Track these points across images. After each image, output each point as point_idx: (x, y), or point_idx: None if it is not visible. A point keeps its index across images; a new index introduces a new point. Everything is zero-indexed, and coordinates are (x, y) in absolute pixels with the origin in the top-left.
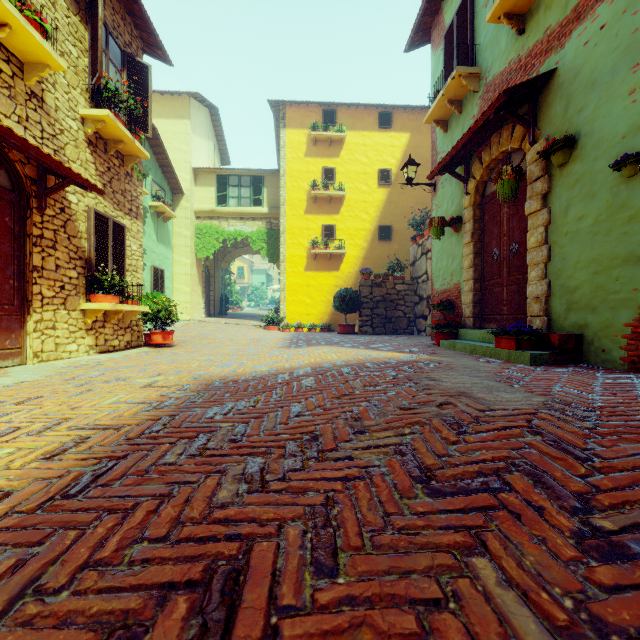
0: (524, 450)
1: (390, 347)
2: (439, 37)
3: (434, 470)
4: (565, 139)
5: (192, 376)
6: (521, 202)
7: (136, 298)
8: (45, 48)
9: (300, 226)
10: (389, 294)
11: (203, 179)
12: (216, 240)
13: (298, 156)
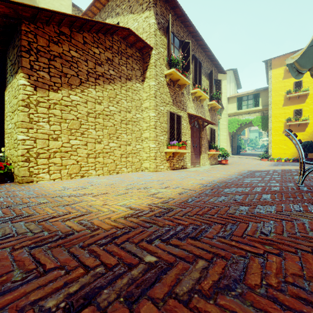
0: None
1: None
2: None
3: None
4: None
5: (244, 169)
6: None
7: (218, 150)
8: (206, 96)
9: (279, 112)
10: None
11: (231, 101)
12: (237, 124)
13: (278, 80)
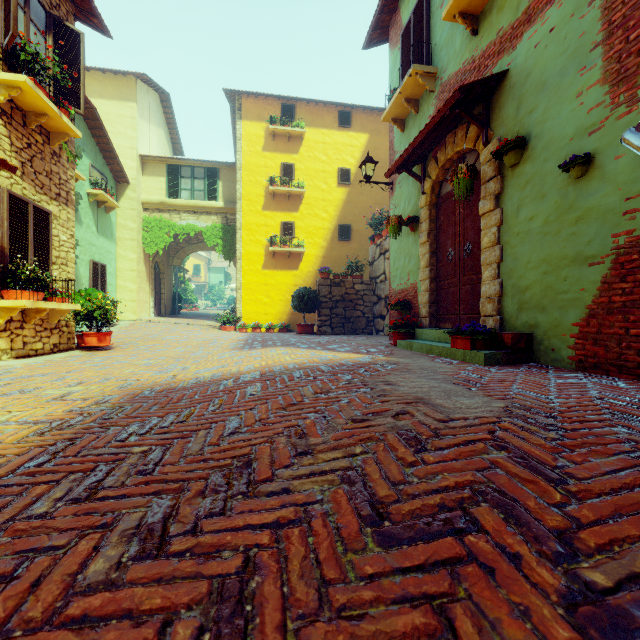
0: (490, 471)
1: (348, 348)
2: (396, 36)
3: (388, 505)
4: (517, 139)
5: (120, 384)
6: (475, 202)
7: (64, 295)
8: None
9: (258, 222)
10: (348, 294)
11: (152, 168)
12: (166, 234)
13: (255, 150)
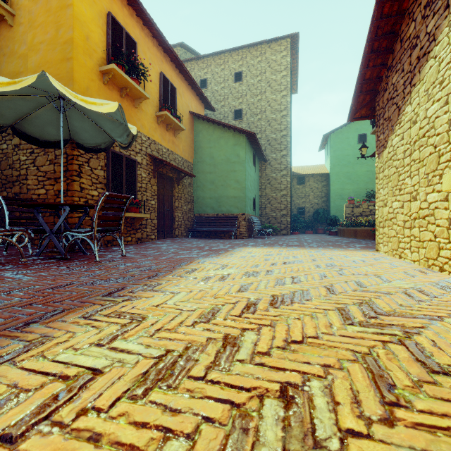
0: None
1: None
2: None
3: None
4: None
5: None
6: None
7: None
8: None
9: None
10: None
11: None
12: None
13: None
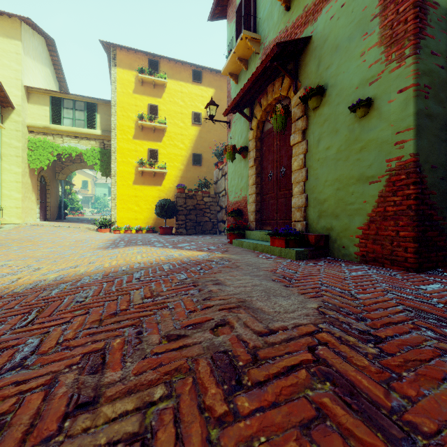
0: (318, 426)
1: (194, 246)
2: (232, 13)
3: None
4: (318, 87)
5: None
6: (288, 137)
7: None
8: None
9: (129, 148)
10: (199, 204)
11: (36, 98)
12: (50, 153)
13: (127, 91)
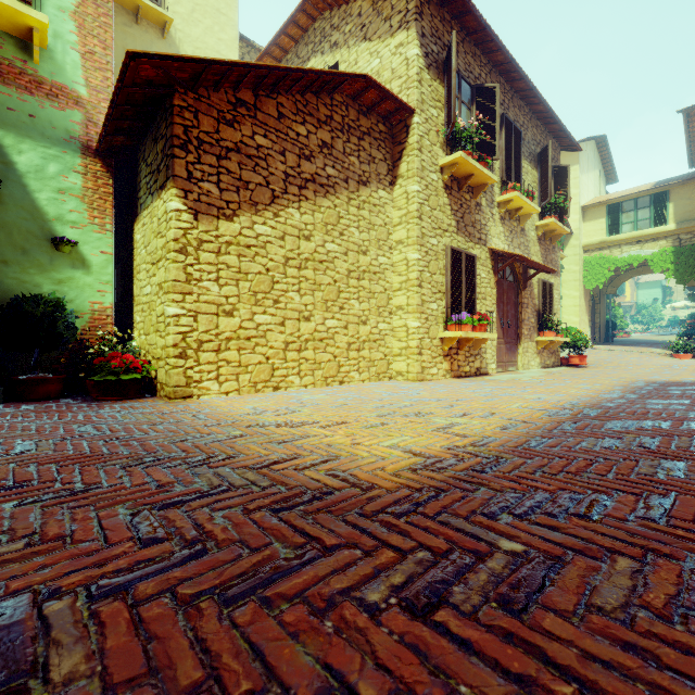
0: None
1: None
2: None
3: None
4: None
5: (636, 379)
6: None
7: (563, 332)
8: (534, 208)
9: None
10: None
11: (591, 214)
12: (606, 269)
13: None
